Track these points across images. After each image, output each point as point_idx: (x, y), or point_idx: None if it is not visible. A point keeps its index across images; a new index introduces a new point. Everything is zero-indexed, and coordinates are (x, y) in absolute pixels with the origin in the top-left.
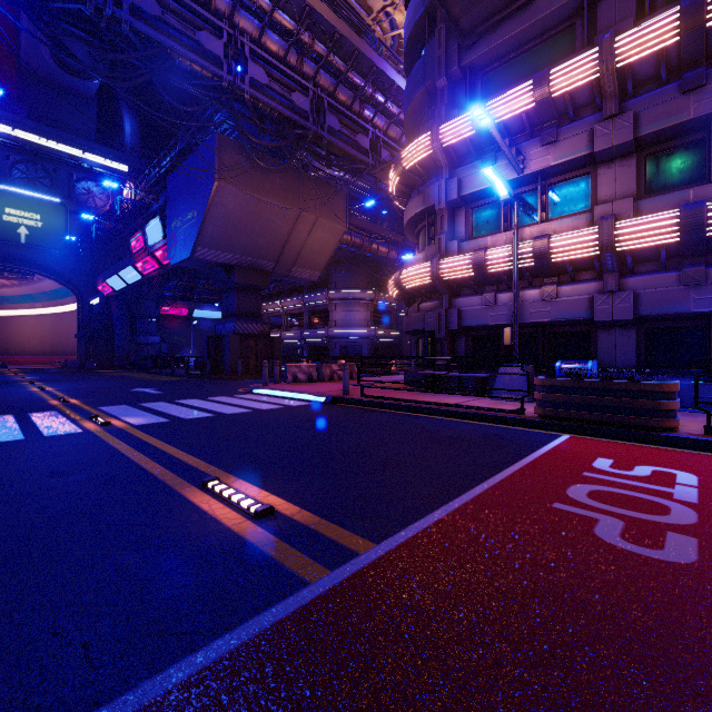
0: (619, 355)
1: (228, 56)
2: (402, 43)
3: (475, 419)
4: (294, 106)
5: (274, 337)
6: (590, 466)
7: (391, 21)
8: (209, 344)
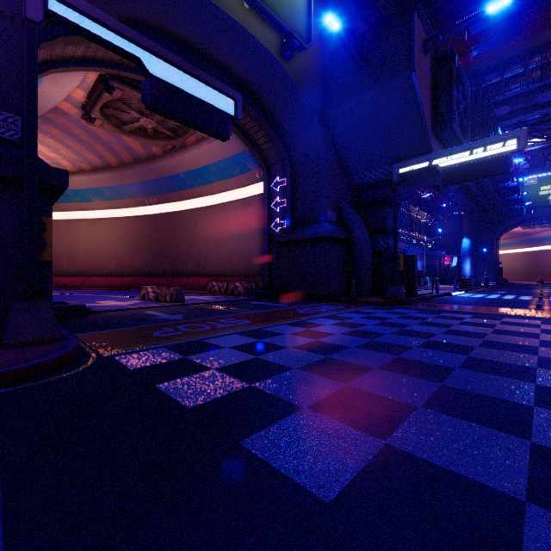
0: None
1: None
2: None
3: None
4: None
5: None
6: None
7: None
8: None
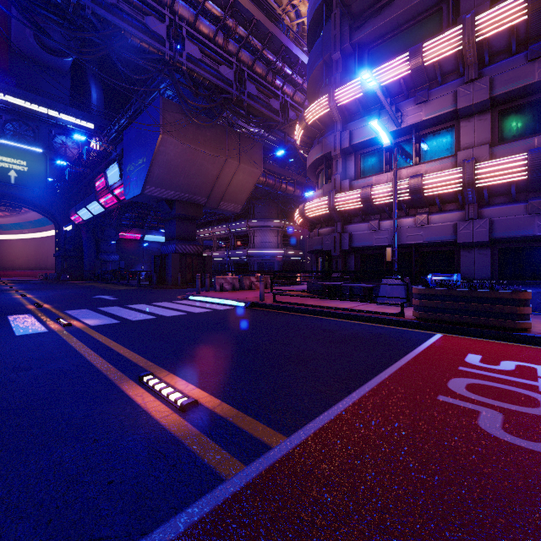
0: (477, 269)
1: (170, 36)
2: (305, 29)
3: (364, 321)
4: (221, 76)
5: (206, 256)
6: (463, 361)
7: (296, 14)
8: (156, 261)
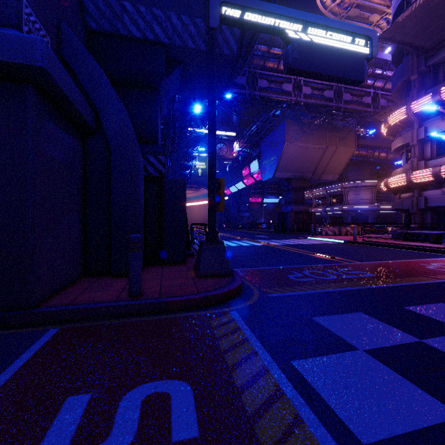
0: None
1: (294, 89)
2: None
3: (420, 251)
4: (324, 97)
5: (311, 213)
6: None
7: None
8: (279, 217)
